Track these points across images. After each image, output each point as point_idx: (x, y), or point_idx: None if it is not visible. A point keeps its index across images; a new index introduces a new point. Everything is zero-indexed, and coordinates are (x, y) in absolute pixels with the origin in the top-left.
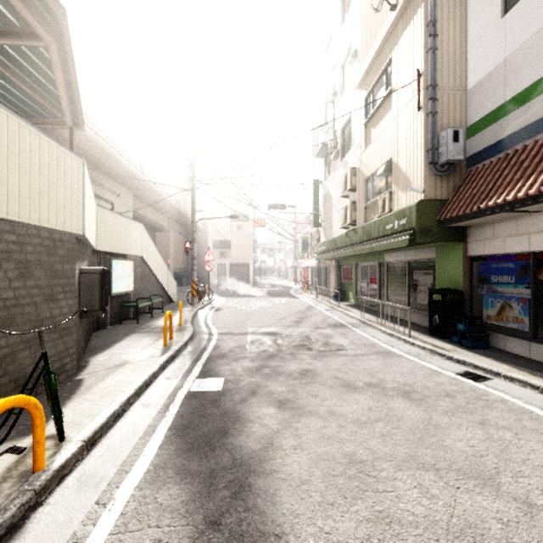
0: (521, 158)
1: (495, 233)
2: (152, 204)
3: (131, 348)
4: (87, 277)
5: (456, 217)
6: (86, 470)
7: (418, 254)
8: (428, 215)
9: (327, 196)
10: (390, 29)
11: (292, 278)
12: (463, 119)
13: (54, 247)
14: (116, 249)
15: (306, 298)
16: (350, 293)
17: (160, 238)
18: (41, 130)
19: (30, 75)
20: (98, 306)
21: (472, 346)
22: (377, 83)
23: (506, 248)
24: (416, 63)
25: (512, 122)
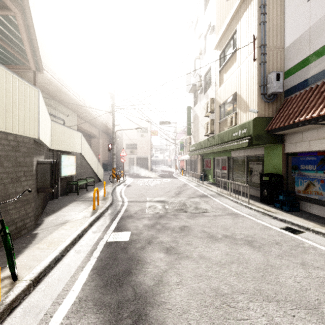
0: (321, 90)
1: (303, 138)
2: (89, 121)
3: (72, 211)
4: (42, 166)
5: (279, 128)
6: (30, 302)
7: (253, 151)
8: (260, 127)
9: (196, 116)
10: (236, 11)
11: (174, 166)
12: (282, 66)
13: (18, 146)
14: (64, 148)
15: (183, 178)
16: (210, 176)
17: (94, 142)
18: (18, 74)
19: (6, 35)
20: (49, 185)
21: (289, 210)
22: (227, 45)
23: (311, 147)
24: (252, 31)
25: (314, 67)
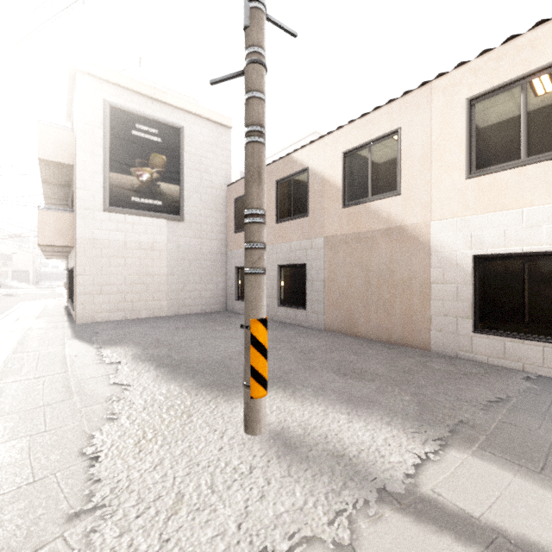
0: None
1: None
2: None
3: None
4: None
5: None
6: None
7: None
8: None
9: None
10: None
11: None
12: None
13: None
14: None
15: (61, 288)
16: None
17: None
18: None
19: None
20: None
21: None
22: None
23: None
24: None
25: None
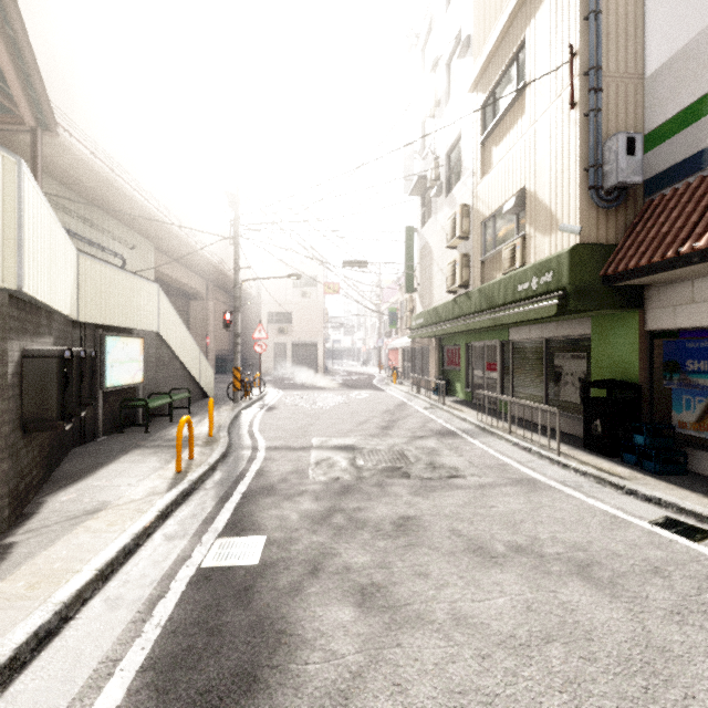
0: None
1: (696, 295)
2: (183, 262)
3: (123, 476)
4: (37, 363)
5: (636, 269)
6: None
7: (563, 328)
8: (587, 268)
9: (426, 249)
10: None
11: (375, 363)
12: (639, 122)
13: None
14: (114, 320)
15: (396, 390)
16: (458, 385)
17: (196, 309)
18: (9, 145)
19: None
20: (57, 412)
21: (661, 471)
22: (501, 80)
23: None
24: (567, 37)
25: None
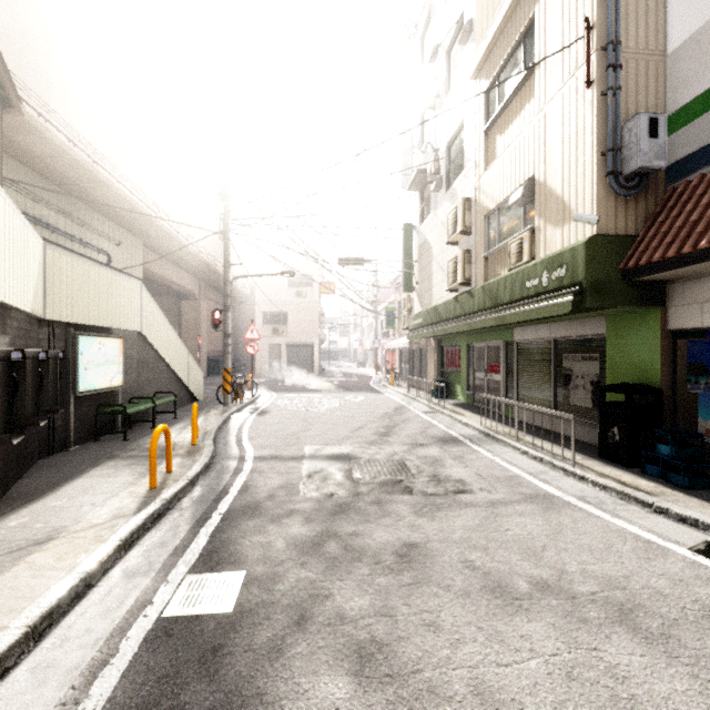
0: None
1: None
2: (173, 259)
3: (88, 494)
4: None
5: (661, 262)
6: None
7: (574, 327)
8: (605, 261)
9: (425, 246)
10: None
11: (372, 364)
12: (661, 102)
13: None
14: (88, 318)
15: (393, 393)
16: (458, 387)
17: (188, 309)
18: None
19: None
20: (1, 424)
21: (690, 485)
22: (506, 64)
23: None
24: (581, 10)
25: None
